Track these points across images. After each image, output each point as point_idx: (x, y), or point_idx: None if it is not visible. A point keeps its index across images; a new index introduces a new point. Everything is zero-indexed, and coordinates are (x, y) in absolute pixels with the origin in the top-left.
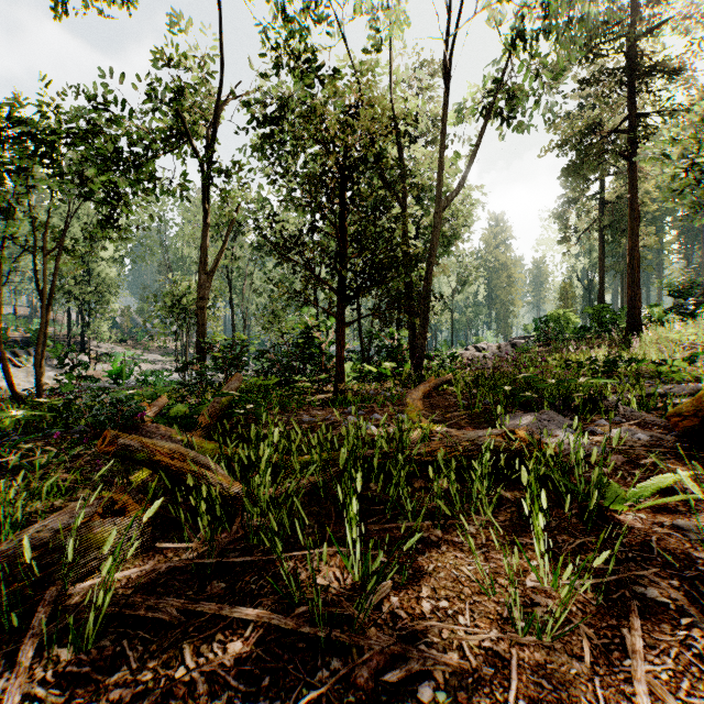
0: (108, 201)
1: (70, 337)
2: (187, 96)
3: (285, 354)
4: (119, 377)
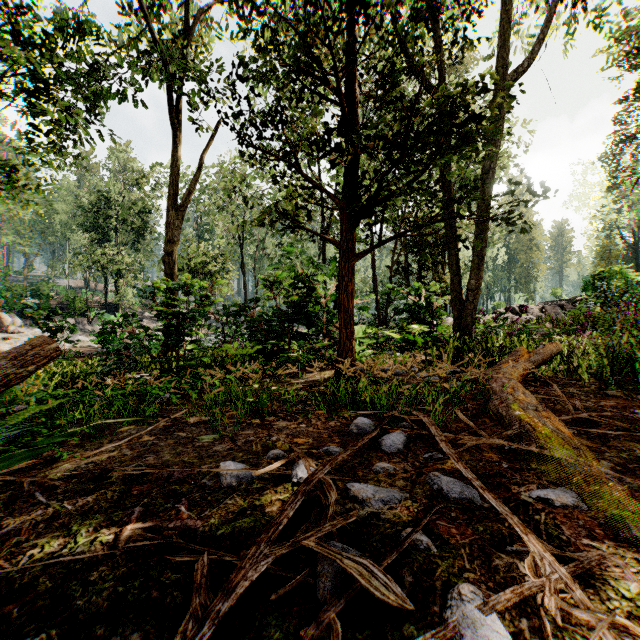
0: (30, 102)
1: (107, 304)
2: (168, 9)
3: (273, 312)
4: (108, 342)
